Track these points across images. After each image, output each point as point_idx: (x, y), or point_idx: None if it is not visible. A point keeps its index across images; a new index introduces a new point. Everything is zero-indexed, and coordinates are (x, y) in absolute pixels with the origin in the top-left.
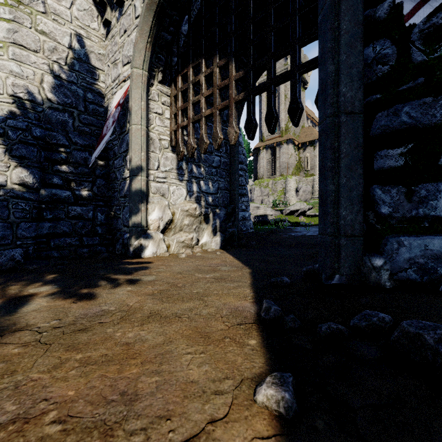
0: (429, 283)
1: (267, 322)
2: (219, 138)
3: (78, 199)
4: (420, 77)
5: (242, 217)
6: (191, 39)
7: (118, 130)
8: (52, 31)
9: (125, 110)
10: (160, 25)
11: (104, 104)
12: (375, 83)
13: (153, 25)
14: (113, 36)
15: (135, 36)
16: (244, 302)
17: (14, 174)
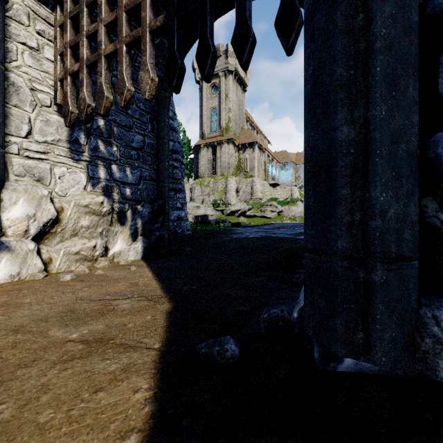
0: None
1: None
2: (126, 89)
3: None
4: None
5: (177, 216)
6: None
7: None
8: None
9: None
10: None
11: None
12: None
13: None
14: None
15: None
16: None
17: None
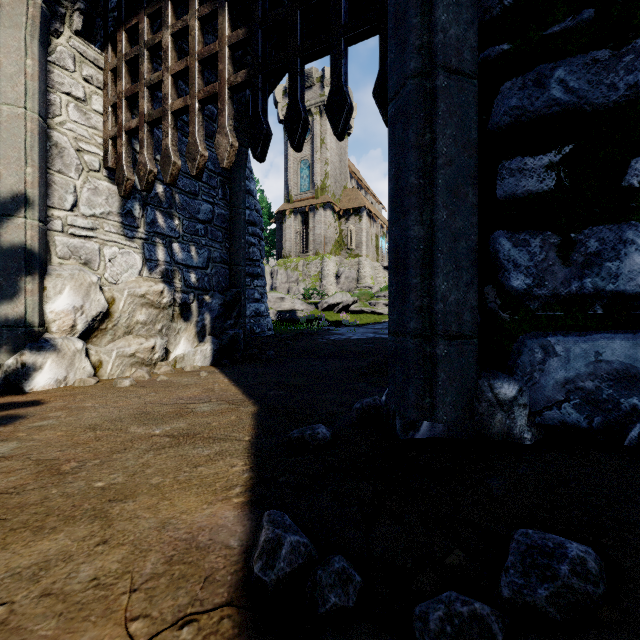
0: (605, 430)
1: (270, 591)
2: (199, 154)
3: None
4: (588, 6)
5: (255, 311)
6: None
7: None
8: None
9: None
10: None
11: None
12: (499, 20)
13: None
14: None
15: None
16: (220, 507)
17: None
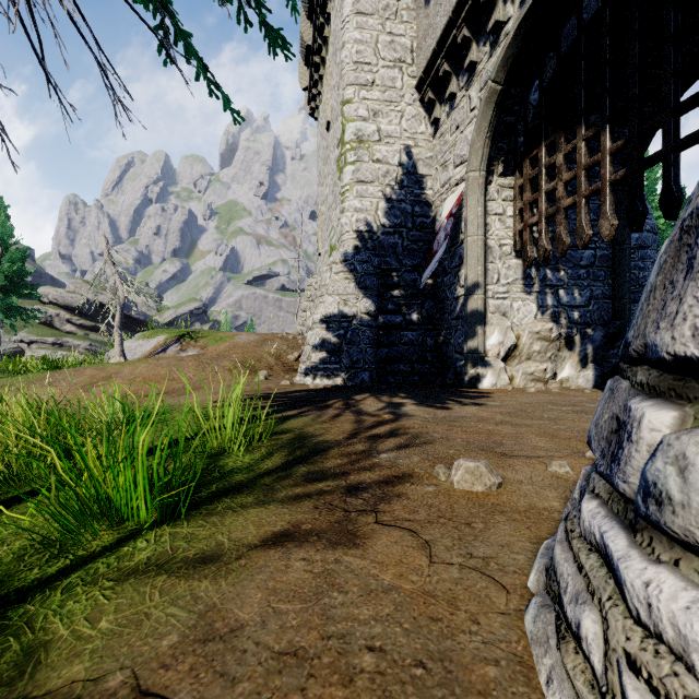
0: None
1: None
2: (585, 235)
3: (408, 324)
4: None
5: None
6: (543, 110)
7: (448, 242)
8: (384, 155)
9: (457, 219)
10: (501, 112)
11: (431, 213)
12: None
13: (493, 118)
14: (442, 135)
15: (471, 137)
16: None
17: (361, 304)
